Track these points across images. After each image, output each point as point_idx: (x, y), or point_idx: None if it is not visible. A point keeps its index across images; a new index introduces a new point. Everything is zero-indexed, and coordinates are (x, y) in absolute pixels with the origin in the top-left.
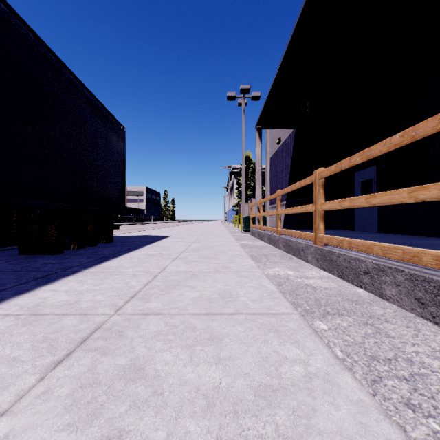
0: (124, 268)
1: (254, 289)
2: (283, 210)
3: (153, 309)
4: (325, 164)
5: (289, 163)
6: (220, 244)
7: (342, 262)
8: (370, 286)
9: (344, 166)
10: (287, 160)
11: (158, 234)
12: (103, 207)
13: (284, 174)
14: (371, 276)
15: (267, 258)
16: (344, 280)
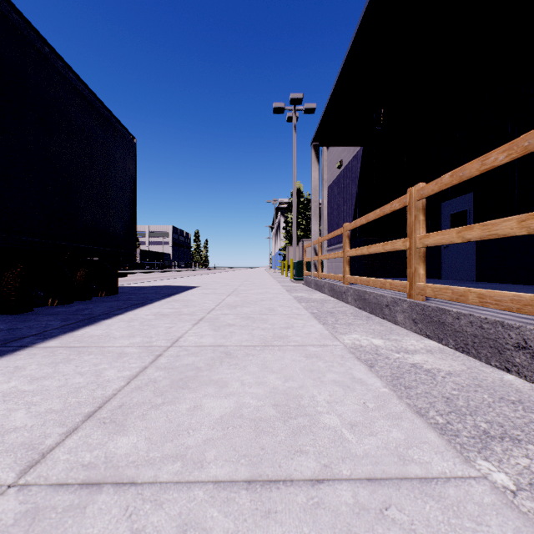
0: (109, 339)
1: (343, 390)
2: (354, 250)
3: (120, 460)
4: (401, 193)
5: (353, 191)
6: (266, 297)
7: (464, 328)
8: (532, 371)
9: (468, 172)
10: (352, 188)
11: (183, 283)
12: (101, 246)
13: (348, 207)
14: (533, 354)
15: (334, 317)
16: (469, 357)
